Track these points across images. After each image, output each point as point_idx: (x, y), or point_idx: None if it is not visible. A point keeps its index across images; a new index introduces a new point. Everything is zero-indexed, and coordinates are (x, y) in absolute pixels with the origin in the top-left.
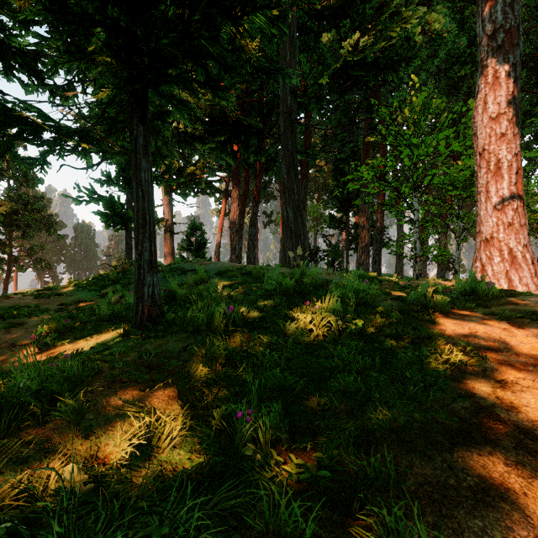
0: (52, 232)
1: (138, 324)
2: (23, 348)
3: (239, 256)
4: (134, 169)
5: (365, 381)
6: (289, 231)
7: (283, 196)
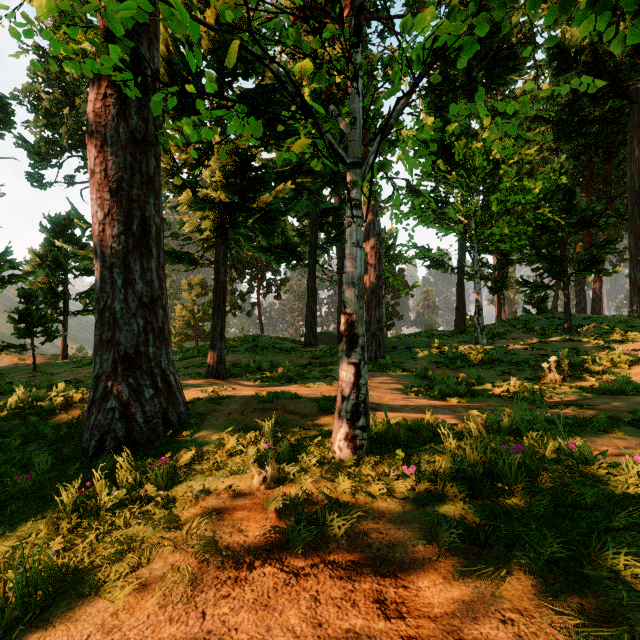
0: (408, 293)
1: (566, 331)
2: (526, 337)
3: (585, 308)
4: (564, 291)
5: (635, 337)
6: (636, 289)
7: (630, 262)
